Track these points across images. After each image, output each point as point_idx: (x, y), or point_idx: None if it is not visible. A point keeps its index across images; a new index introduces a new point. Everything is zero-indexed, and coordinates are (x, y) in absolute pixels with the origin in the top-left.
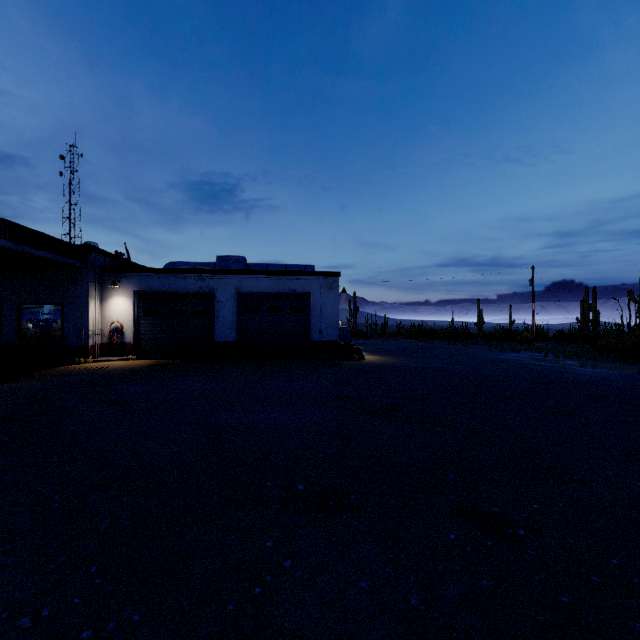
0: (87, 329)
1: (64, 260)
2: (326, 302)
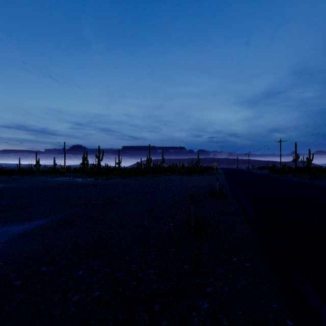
0: None
1: None
2: None
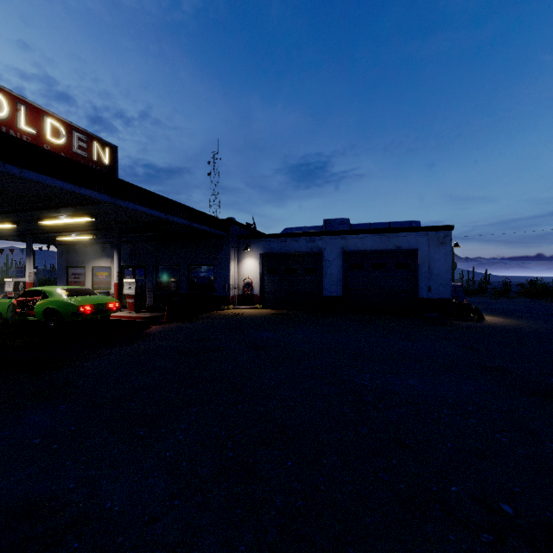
0: (229, 283)
1: (215, 232)
2: (436, 258)
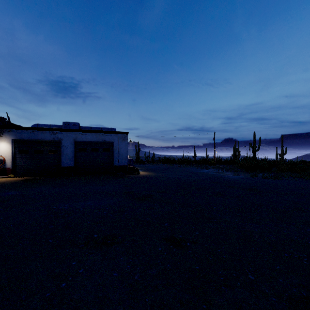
0: None
1: None
2: (121, 146)
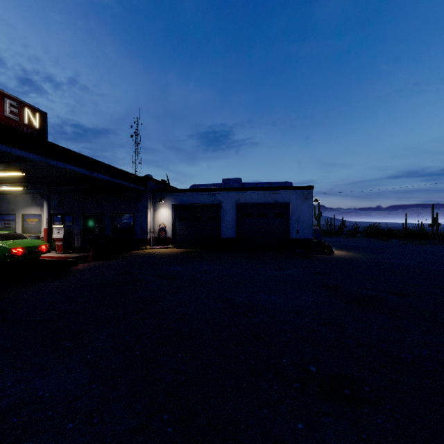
0: (146, 228)
1: (135, 186)
2: (302, 209)
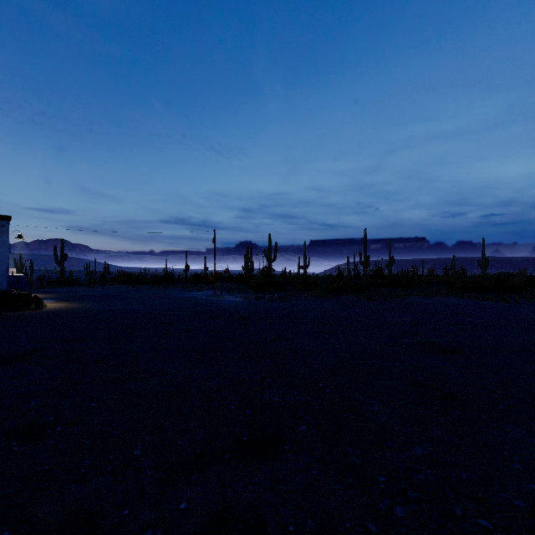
0: None
1: None
2: None
